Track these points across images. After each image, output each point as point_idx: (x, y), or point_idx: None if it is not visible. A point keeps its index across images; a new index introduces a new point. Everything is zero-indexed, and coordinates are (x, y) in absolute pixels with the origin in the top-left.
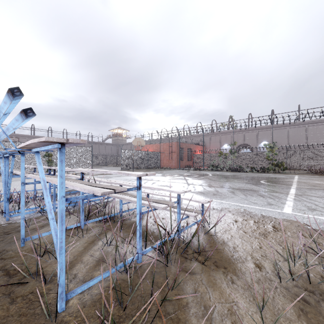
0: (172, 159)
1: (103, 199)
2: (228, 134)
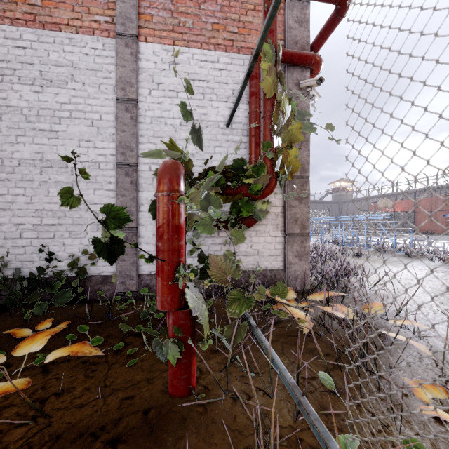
0: (437, 220)
1: (375, 246)
2: None
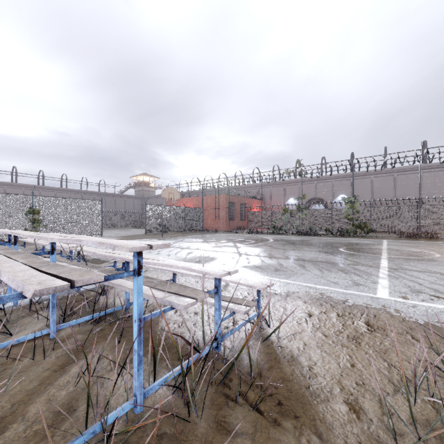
0: (220, 218)
1: None
2: (295, 184)
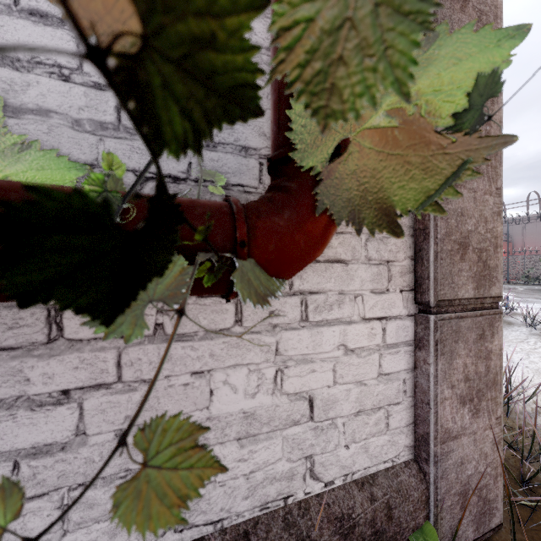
0: None
1: None
2: None
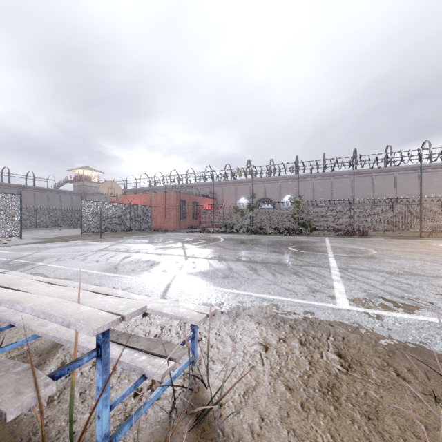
0: (170, 216)
1: None
2: (246, 184)
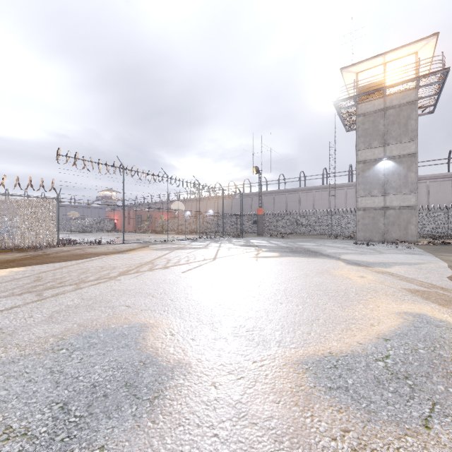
0: (130, 224)
1: None
2: (190, 202)
